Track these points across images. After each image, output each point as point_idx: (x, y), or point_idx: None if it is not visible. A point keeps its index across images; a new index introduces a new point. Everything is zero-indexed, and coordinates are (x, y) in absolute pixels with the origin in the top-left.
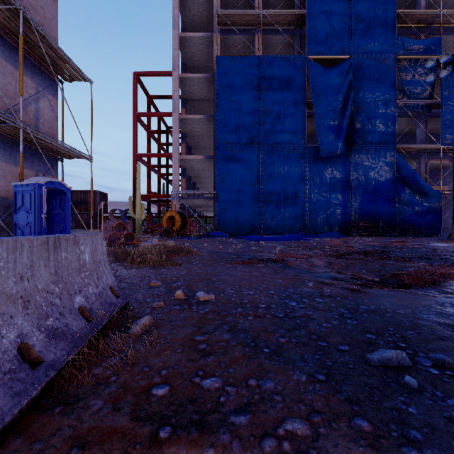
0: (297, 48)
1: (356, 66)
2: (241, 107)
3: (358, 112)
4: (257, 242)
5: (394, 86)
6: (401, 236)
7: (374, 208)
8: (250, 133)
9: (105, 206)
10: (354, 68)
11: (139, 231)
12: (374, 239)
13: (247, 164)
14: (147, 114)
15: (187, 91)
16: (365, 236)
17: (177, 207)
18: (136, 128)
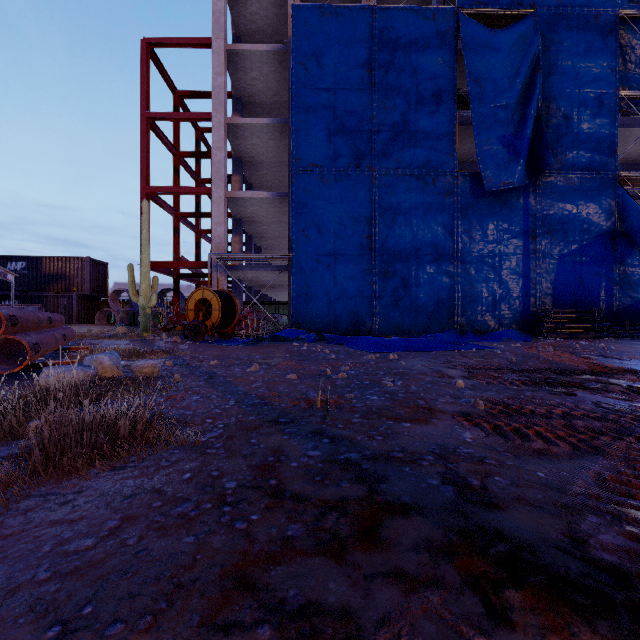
0: (437, 1)
1: (546, 28)
2: (338, 99)
3: (550, 112)
4: (381, 357)
5: (613, 65)
6: (636, 337)
7: (578, 285)
8: (354, 148)
9: (103, 285)
10: (542, 32)
11: (146, 328)
12: (607, 344)
13: (348, 204)
14: (168, 115)
15: (242, 81)
16: (569, 337)
17: (222, 284)
18: (147, 140)
